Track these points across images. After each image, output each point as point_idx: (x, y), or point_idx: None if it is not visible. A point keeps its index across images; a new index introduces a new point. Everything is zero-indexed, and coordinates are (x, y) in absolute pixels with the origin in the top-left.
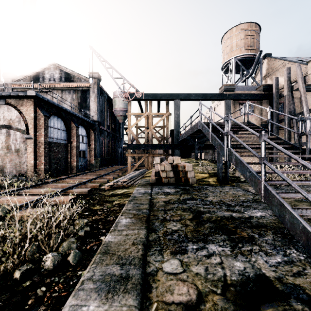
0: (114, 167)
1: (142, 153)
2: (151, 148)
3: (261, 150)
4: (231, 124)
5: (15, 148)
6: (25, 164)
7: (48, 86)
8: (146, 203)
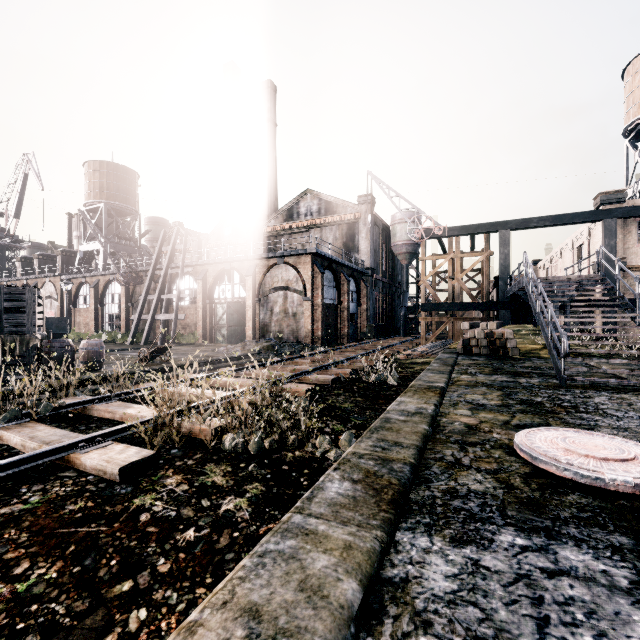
0: (395, 338)
1: (442, 315)
2: (459, 309)
3: (548, 315)
4: (570, 279)
5: (292, 312)
6: (302, 329)
7: (304, 224)
8: (452, 361)
